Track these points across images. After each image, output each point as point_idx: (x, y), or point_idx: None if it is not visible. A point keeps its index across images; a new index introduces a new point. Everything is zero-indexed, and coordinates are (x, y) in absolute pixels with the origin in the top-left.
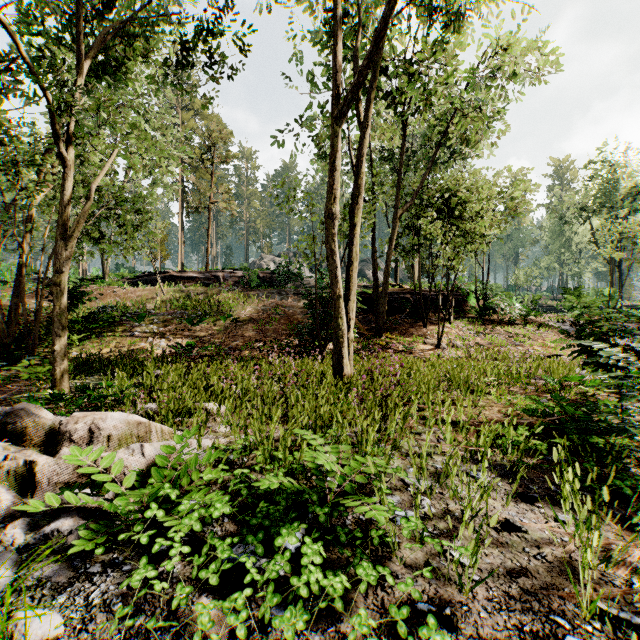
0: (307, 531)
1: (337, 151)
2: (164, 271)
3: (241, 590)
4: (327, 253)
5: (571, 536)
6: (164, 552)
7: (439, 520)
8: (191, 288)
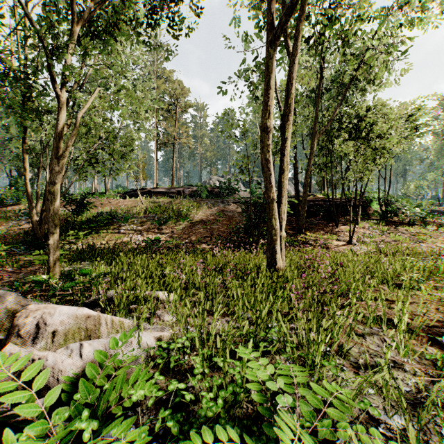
0: None
1: (271, 71)
2: (144, 188)
3: None
4: (262, 162)
5: None
6: None
7: None
8: (161, 199)
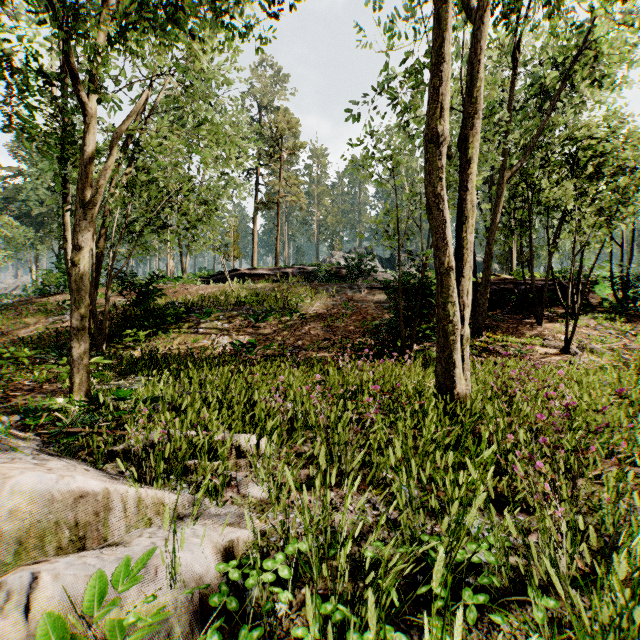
0: None
1: (448, 29)
2: (235, 269)
3: None
4: (429, 200)
5: None
6: None
7: None
8: (259, 284)
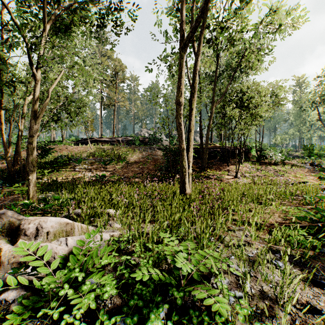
0: (168, 308)
1: (182, 67)
2: (92, 137)
3: None
4: (176, 125)
5: None
6: (70, 322)
7: (258, 300)
8: (105, 146)
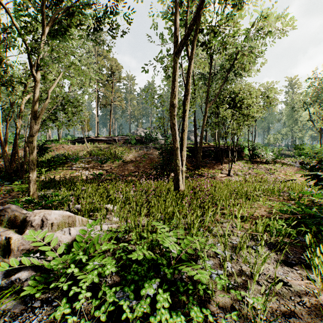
0: (160, 283)
1: (176, 71)
2: (88, 136)
3: (120, 321)
4: (171, 125)
5: (319, 290)
6: (77, 294)
7: (237, 276)
8: (101, 145)
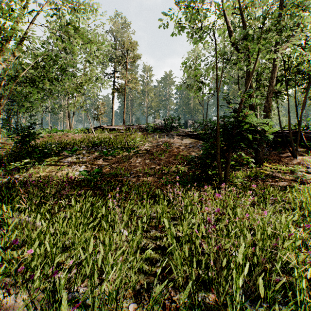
0: None
1: None
2: (100, 126)
3: None
4: None
5: None
6: None
7: None
8: (112, 133)
